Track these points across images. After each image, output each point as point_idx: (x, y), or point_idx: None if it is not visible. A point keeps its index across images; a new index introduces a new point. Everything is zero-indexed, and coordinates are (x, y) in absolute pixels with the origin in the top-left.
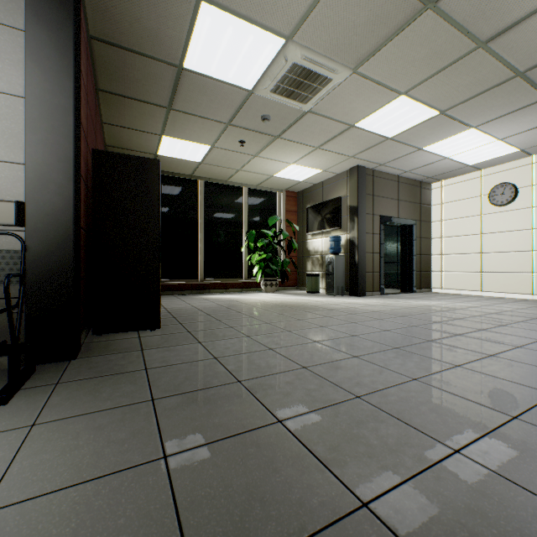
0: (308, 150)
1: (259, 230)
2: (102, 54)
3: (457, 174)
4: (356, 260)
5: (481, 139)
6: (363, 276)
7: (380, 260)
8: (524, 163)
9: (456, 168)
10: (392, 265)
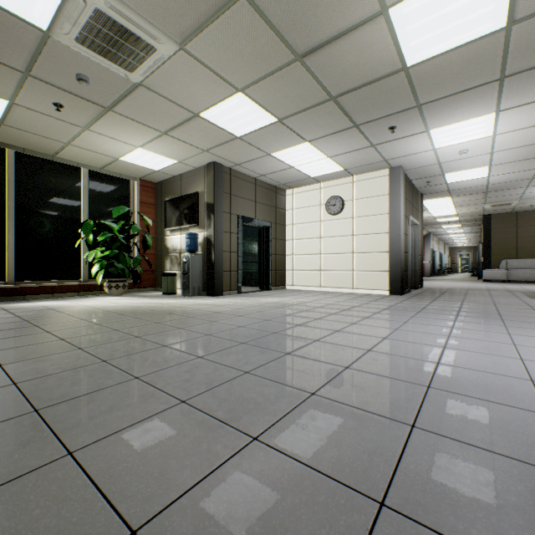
0: (154, 134)
1: (100, 221)
2: None
3: (304, 184)
4: (212, 259)
5: (316, 154)
6: (220, 275)
7: (238, 259)
8: (349, 181)
9: (302, 178)
10: (254, 264)
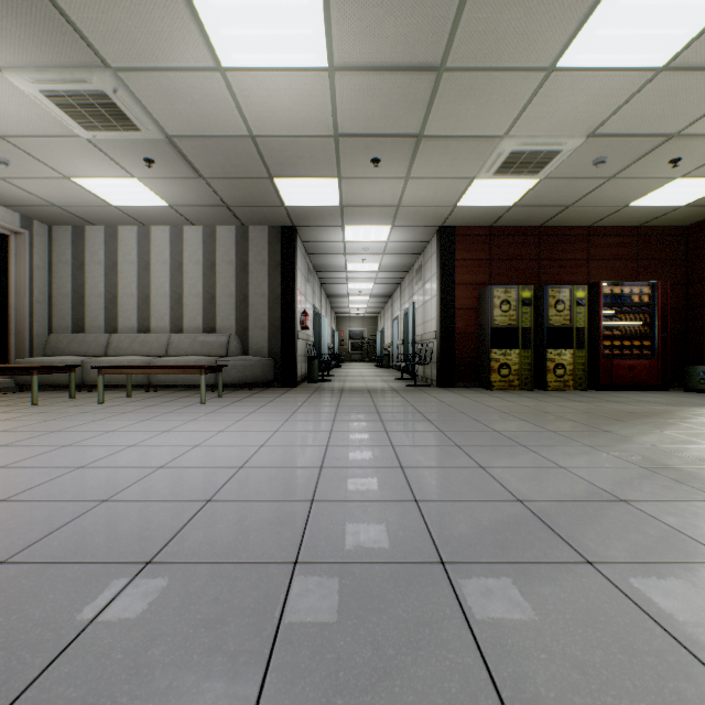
0: None
1: None
2: (504, 224)
3: None
4: None
5: None
6: None
7: None
8: None
9: None
10: None
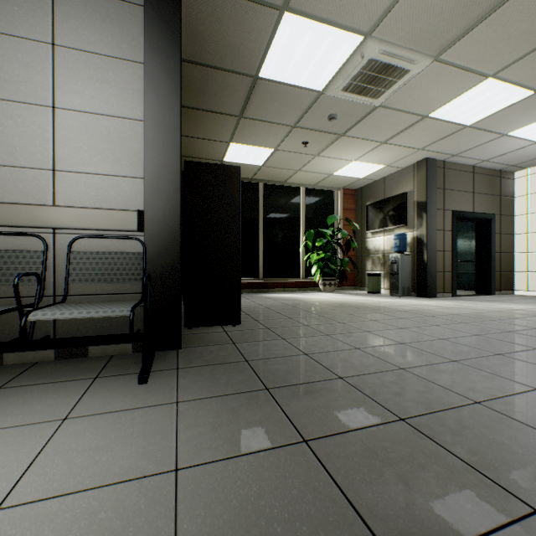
0: (372, 146)
1: (318, 229)
2: (188, 74)
3: None
4: (424, 259)
5: None
6: (433, 276)
7: (452, 259)
8: None
9: None
10: (463, 264)
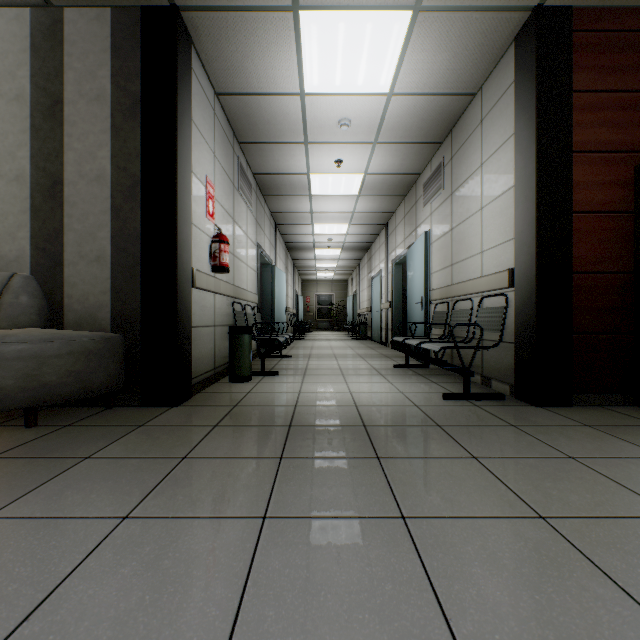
0: None
1: None
2: None
3: None
4: None
5: None
6: None
7: None
8: None
9: None
10: None
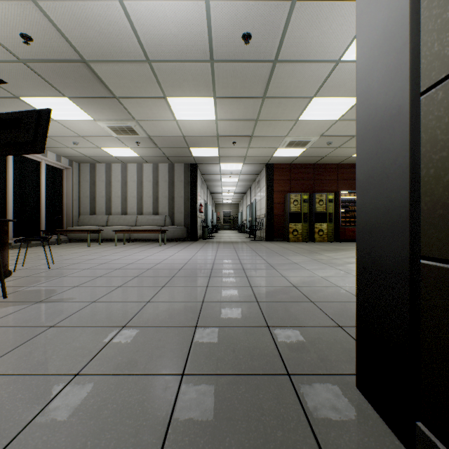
0: None
1: None
2: (297, 163)
3: None
4: None
5: None
6: None
7: None
8: None
9: None
10: None
